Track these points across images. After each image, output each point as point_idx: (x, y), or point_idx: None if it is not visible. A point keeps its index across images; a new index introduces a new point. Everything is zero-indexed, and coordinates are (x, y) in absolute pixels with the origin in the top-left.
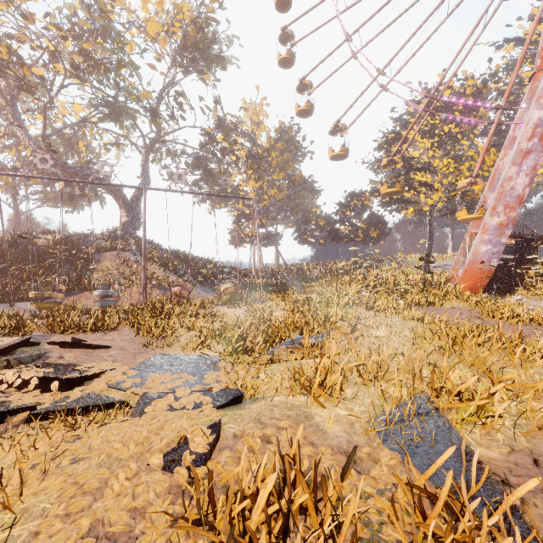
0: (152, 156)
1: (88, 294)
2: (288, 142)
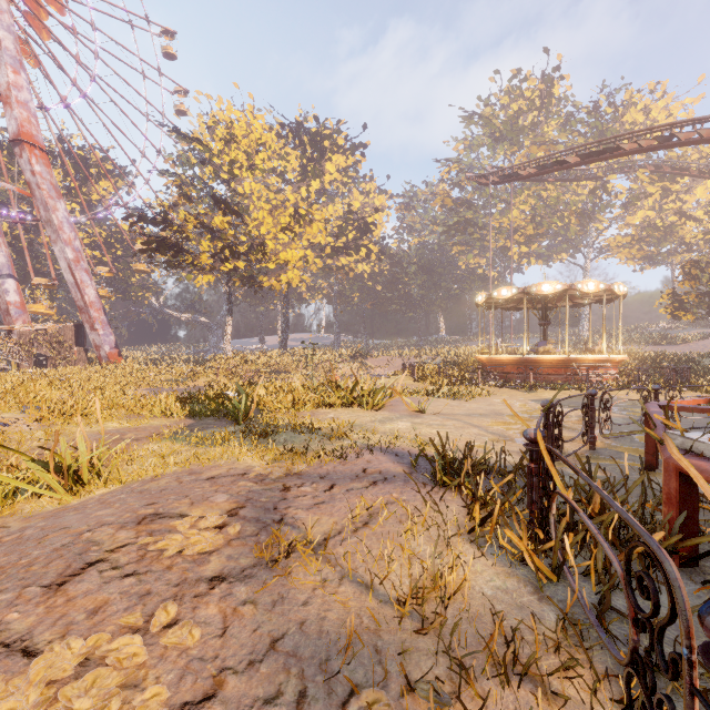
0: None
1: None
2: None
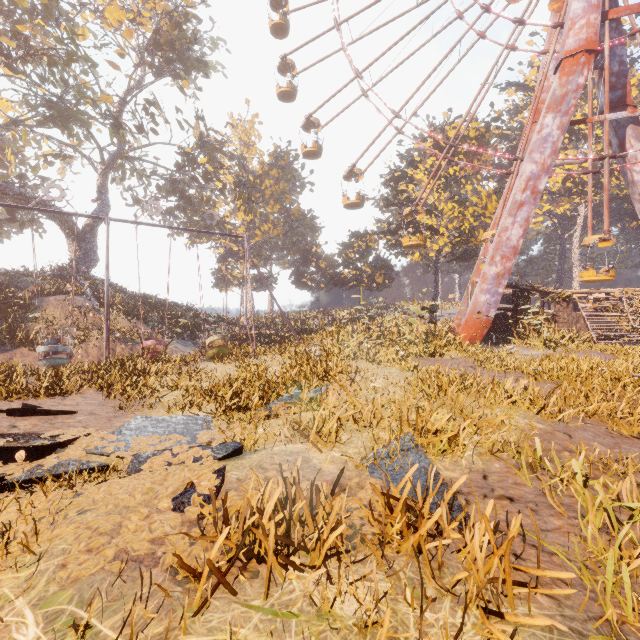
0: (111, 174)
1: (26, 351)
2: (284, 170)
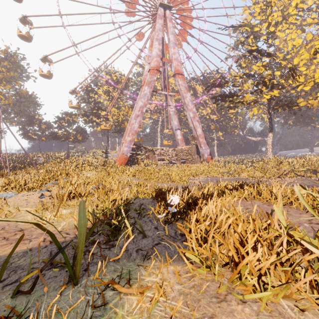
0: None
1: None
2: (13, 63)
